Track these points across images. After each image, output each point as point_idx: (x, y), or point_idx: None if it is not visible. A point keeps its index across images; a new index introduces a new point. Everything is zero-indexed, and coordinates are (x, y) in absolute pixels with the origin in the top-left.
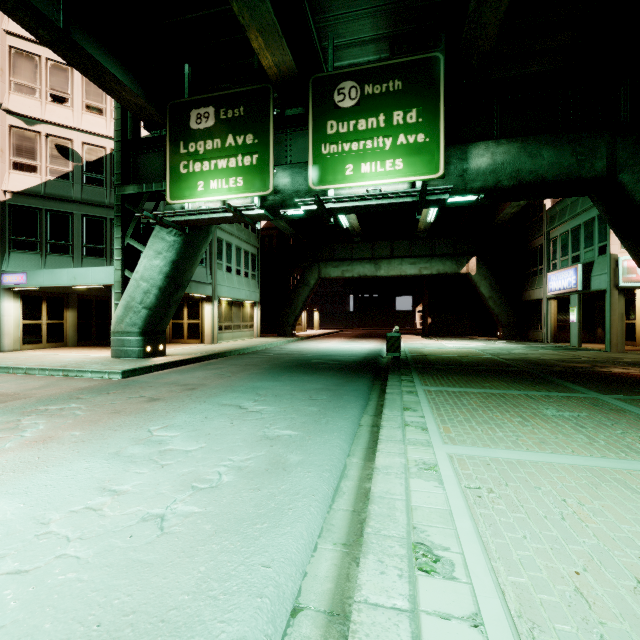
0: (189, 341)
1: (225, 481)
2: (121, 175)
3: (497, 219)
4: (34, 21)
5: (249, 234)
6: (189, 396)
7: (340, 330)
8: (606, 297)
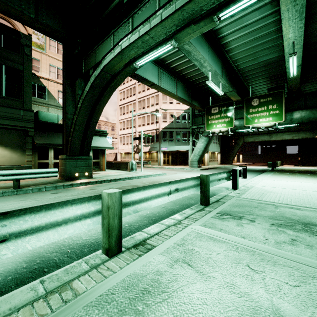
0: None
1: None
2: (192, 123)
3: None
4: (188, 103)
5: None
6: None
7: (253, 163)
8: None
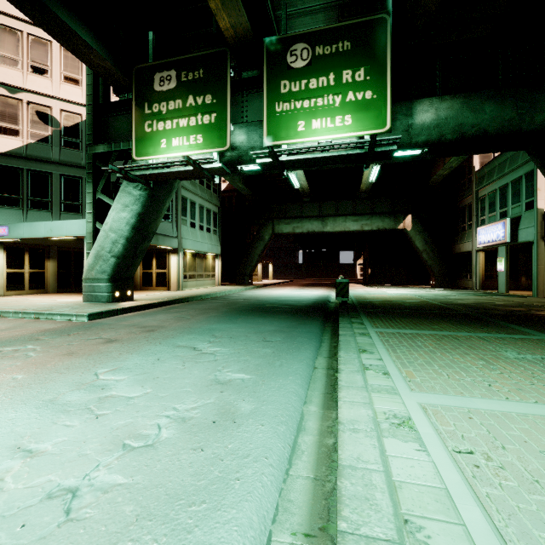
0: (157, 288)
1: (164, 437)
2: (92, 135)
3: (430, 181)
4: None
5: (211, 194)
6: (146, 337)
7: (291, 280)
8: (533, 248)
